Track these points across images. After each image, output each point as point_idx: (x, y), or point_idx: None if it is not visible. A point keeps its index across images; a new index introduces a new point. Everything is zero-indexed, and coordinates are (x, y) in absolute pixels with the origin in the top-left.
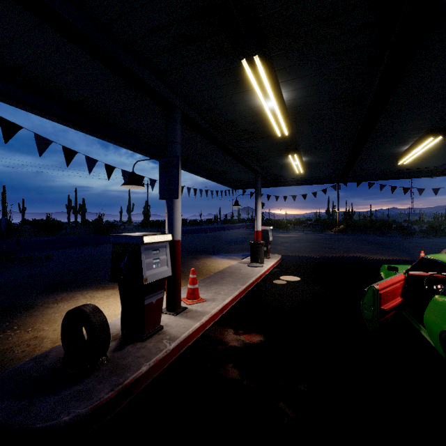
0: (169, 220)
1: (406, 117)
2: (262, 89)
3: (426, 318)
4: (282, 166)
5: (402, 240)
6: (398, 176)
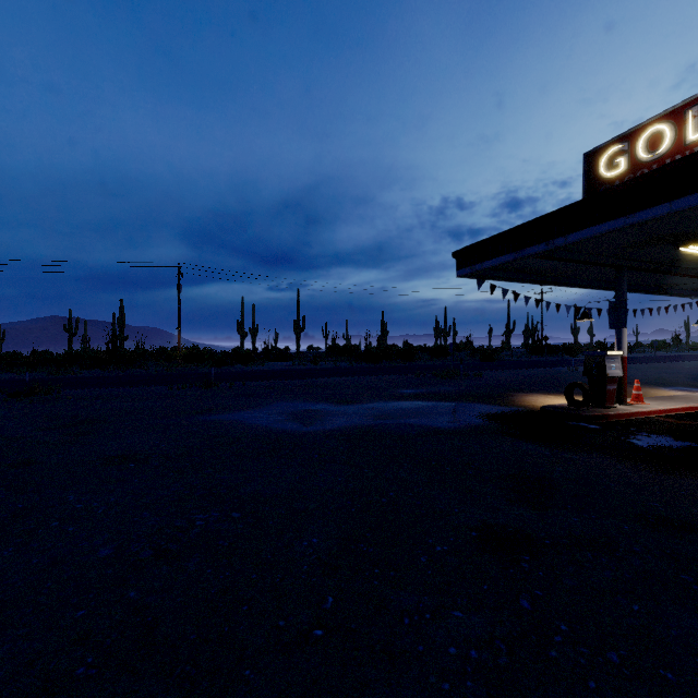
0: (618, 343)
1: None
2: None
3: None
4: None
5: None
6: None
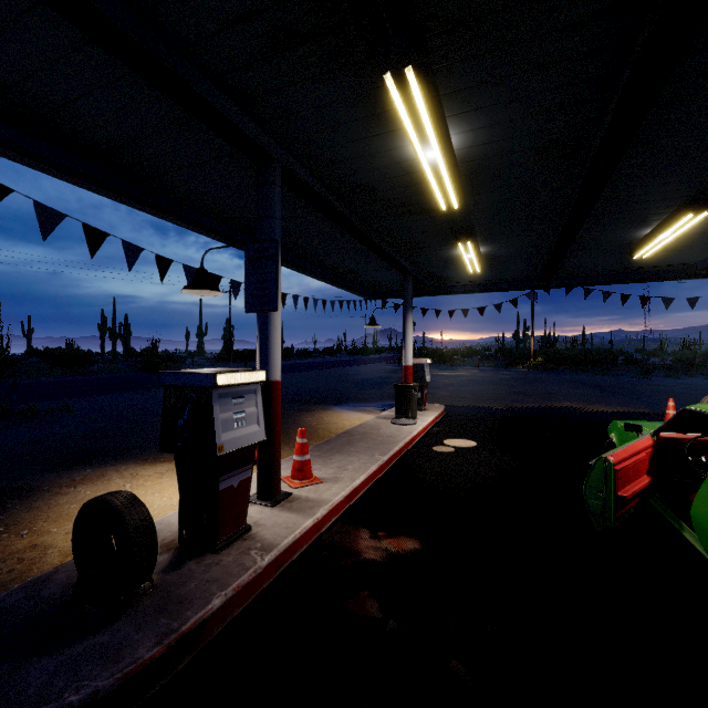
0: (262, 347)
1: (652, 179)
2: (417, 128)
3: (695, 513)
4: (447, 262)
5: (635, 381)
6: (632, 278)
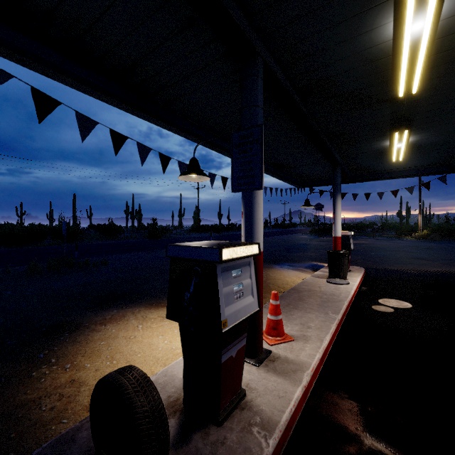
0: (247, 222)
1: None
2: None
3: None
4: (372, 153)
5: None
6: None
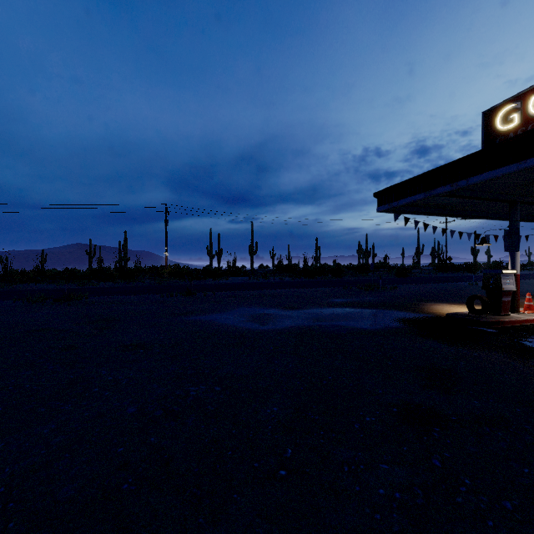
0: (512, 263)
1: None
2: None
3: None
4: None
5: None
6: None
